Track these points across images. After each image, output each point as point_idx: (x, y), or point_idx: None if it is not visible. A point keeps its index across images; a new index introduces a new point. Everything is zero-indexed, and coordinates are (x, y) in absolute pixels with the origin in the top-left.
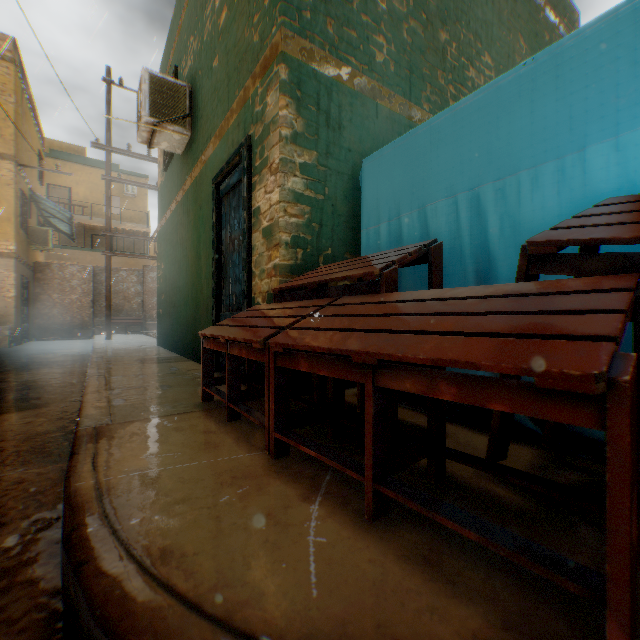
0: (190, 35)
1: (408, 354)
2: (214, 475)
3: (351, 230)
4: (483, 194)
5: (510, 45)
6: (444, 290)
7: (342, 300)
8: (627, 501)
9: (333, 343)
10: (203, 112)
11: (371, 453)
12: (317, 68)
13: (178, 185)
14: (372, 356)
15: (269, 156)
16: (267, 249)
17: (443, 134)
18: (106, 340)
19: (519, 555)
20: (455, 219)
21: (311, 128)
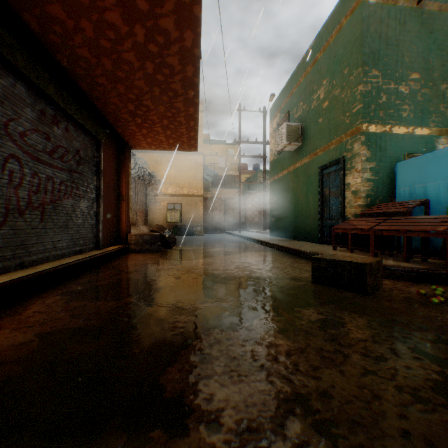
0: (300, 101)
1: (412, 229)
2: None
3: (389, 188)
4: (447, 183)
5: None
6: (425, 216)
7: (392, 218)
8: (446, 246)
9: (393, 228)
10: (311, 137)
11: (404, 249)
12: (375, 131)
13: (289, 163)
14: (404, 230)
15: (355, 166)
16: (354, 198)
17: (431, 160)
18: (239, 233)
19: (433, 258)
20: (436, 190)
21: (372, 154)
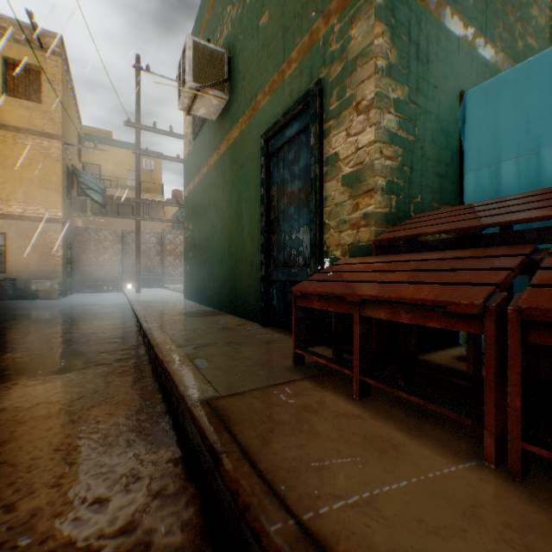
0: (227, 5)
1: None
2: (468, 516)
3: (436, 176)
4: None
5: None
6: None
7: None
8: None
9: None
10: (245, 73)
11: None
12: None
13: (210, 150)
14: None
15: (355, 95)
16: (351, 197)
17: None
18: (136, 293)
19: None
20: None
21: (403, 60)
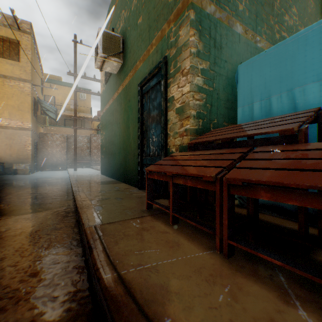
0: (122, 10)
1: None
2: (195, 272)
3: (226, 108)
4: None
5: (305, 2)
6: None
7: (261, 148)
8: None
9: (311, 181)
10: (131, 49)
11: None
12: (209, 13)
13: (114, 90)
14: None
15: (181, 66)
16: (179, 120)
17: (309, 41)
18: (74, 171)
19: None
20: (321, 95)
21: (206, 48)
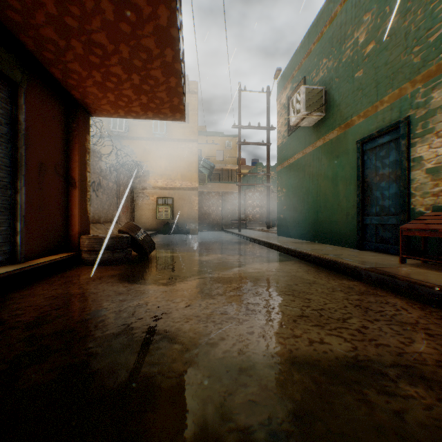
0: (323, 58)
1: None
2: None
3: None
4: None
5: None
6: None
7: None
8: None
9: None
10: (341, 102)
11: None
12: None
13: (306, 144)
14: None
15: (434, 127)
16: (431, 180)
17: None
18: (239, 232)
19: None
20: None
21: None
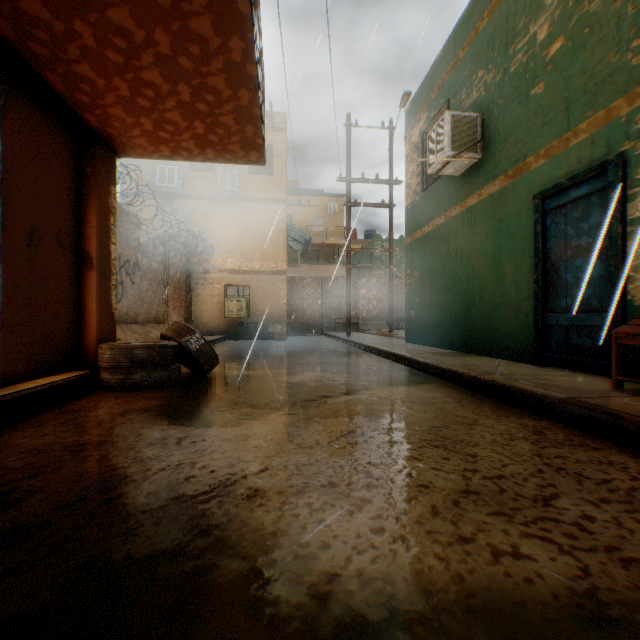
0: (477, 69)
1: None
2: None
3: None
4: None
5: None
6: None
7: None
8: None
9: None
10: (507, 136)
11: None
12: None
13: (450, 202)
14: None
15: None
16: None
17: None
18: (348, 336)
19: None
20: None
21: None
